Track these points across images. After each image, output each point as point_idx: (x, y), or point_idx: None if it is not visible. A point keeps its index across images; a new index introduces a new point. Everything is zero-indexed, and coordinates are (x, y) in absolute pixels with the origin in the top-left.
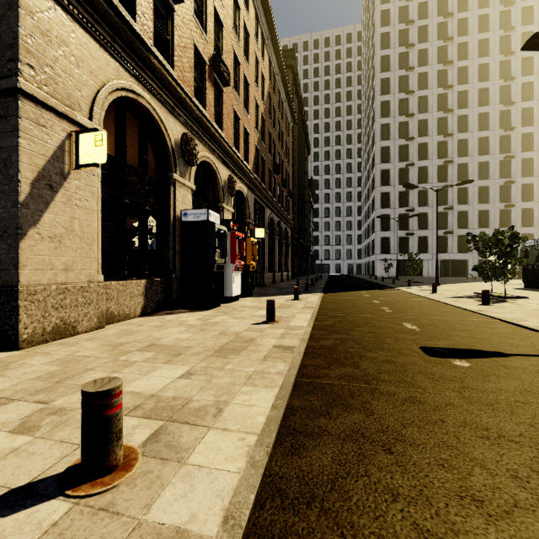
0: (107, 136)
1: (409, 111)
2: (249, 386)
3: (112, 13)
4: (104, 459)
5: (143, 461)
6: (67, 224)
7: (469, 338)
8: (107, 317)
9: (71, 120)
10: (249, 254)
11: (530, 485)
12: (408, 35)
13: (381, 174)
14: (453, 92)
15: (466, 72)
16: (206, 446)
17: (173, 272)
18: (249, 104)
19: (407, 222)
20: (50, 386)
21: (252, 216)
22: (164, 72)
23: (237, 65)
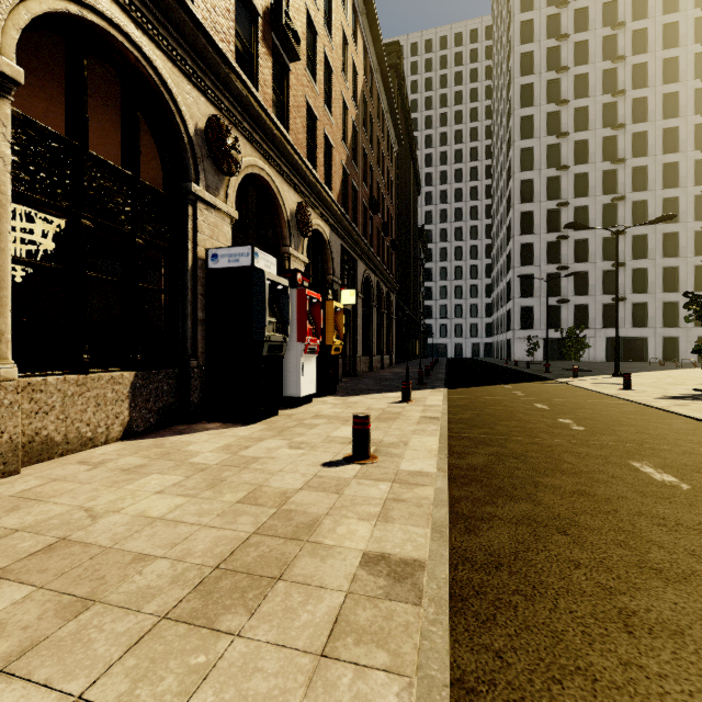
0: (103, 140)
1: (561, 129)
2: None
3: None
4: None
5: None
6: None
7: None
8: (35, 449)
9: None
10: (330, 328)
11: None
12: (560, 23)
13: (521, 218)
14: (625, 100)
15: (645, 70)
16: None
17: (193, 357)
18: (333, 101)
19: (558, 285)
20: None
21: (337, 271)
22: None
23: (313, 37)
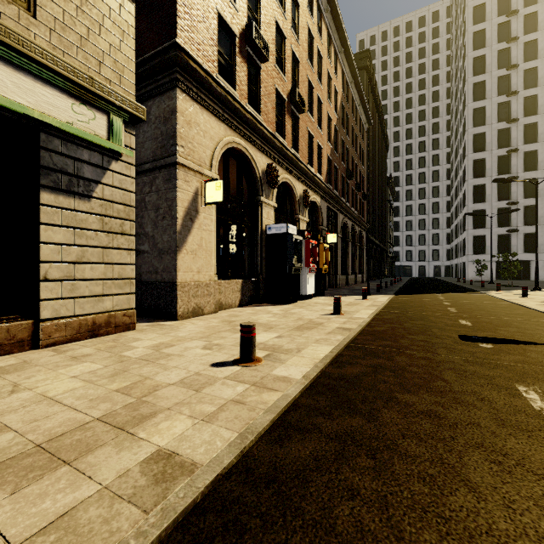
0: None
1: (511, 89)
2: (317, 344)
3: (223, 94)
4: (250, 355)
5: (265, 361)
6: (199, 242)
7: (515, 332)
8: (219, 306)
9: (201, 174)
10: (322, 259)
11: (466, 388)
12: (510, 1)
13: (474, 165)
14: None
15: None
16: (293, 360)
17: (261, 274)
18: (322, 120)
19: (508, 217)
20: (207, 336)
21: (325, 222)
22: (255, 122)
23: (311, 89)
